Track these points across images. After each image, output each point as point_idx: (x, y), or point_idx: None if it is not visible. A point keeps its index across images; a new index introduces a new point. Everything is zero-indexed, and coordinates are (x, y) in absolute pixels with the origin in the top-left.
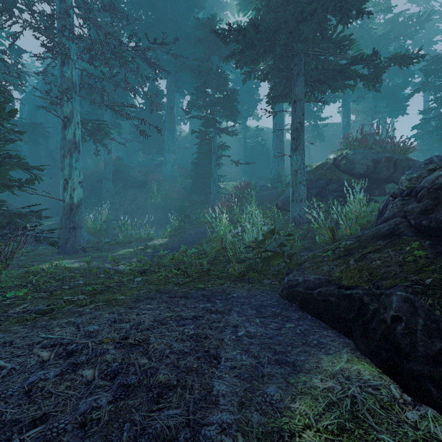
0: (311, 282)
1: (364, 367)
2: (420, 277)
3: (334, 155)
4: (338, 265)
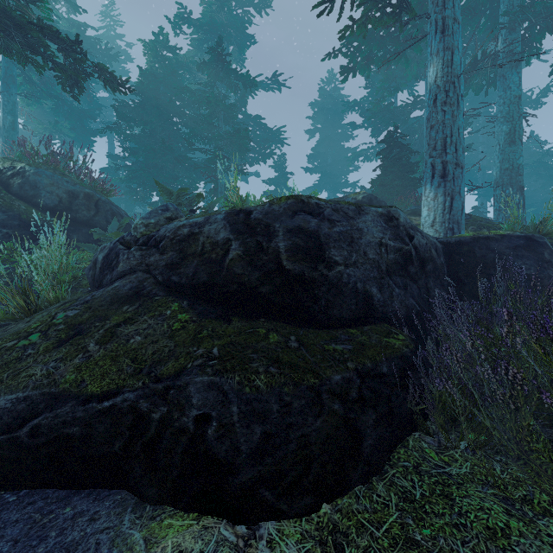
0: (6, 413)
1: (177, 532)
2: (206, 349)
3: None
4: (65, 358)
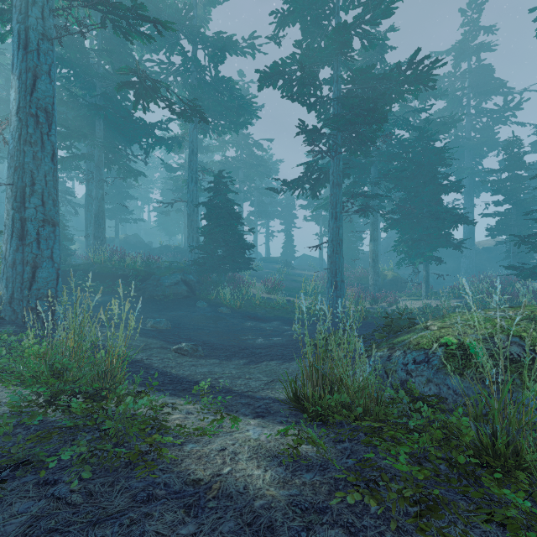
0: None
1: None
2: None
3: (124, 236)
4: None
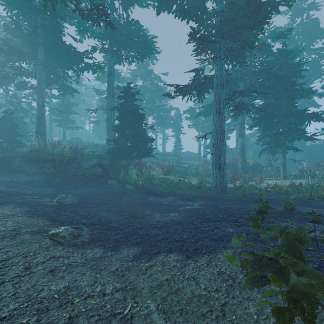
0: None
1: None
2: None
3: (70, 138)
4: None
